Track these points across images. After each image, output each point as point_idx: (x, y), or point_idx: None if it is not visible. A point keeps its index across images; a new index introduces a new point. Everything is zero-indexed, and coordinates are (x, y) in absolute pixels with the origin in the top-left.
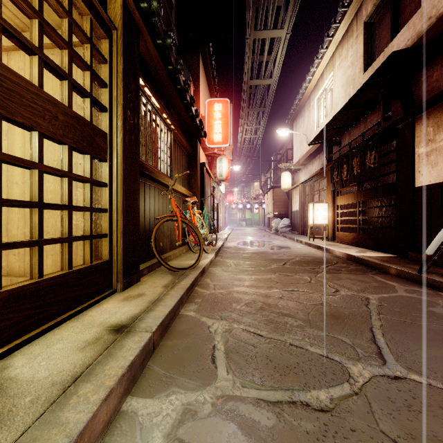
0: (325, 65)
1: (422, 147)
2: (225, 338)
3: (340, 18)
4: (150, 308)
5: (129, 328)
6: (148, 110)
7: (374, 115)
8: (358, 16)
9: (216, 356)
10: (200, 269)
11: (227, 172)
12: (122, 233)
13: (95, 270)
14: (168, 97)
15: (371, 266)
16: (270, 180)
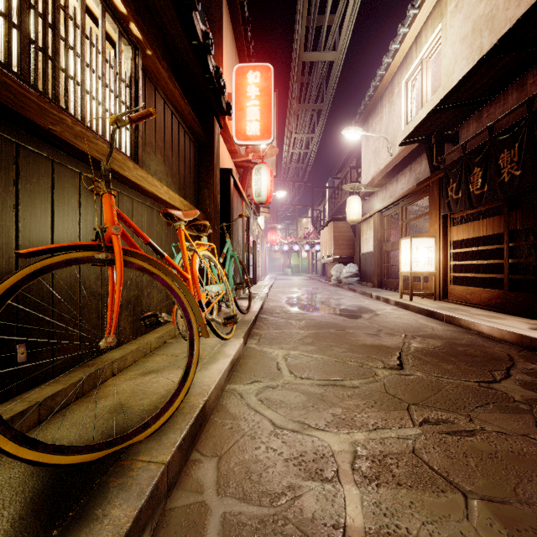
0: (424, 20)
1: None
2: None
3: None
4: None
5: None
6: None
7: None
8: None
9: None
10: (182, 430)
11: (268, 190)
12: None
13: None
14: None
15: None
16: (324, 214)
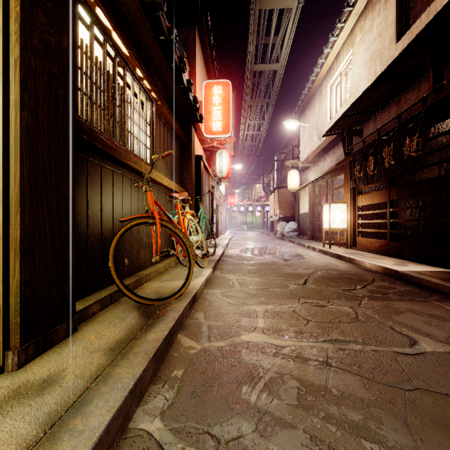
0: (342, 44)
1: None
2: None
3: None
4: None
5: None
6: (110, 58)
7: (411, 93)
8: None
9: None
10: (188, 298)
11: (228, 168)
12: (18, 250)
13: None
14: (146, 51)
15: (427, 287)
16: (273, 181)
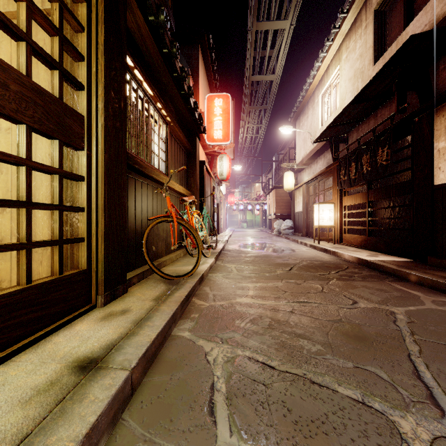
0: (331, 59)
1: (443, 140)
2: (228, 372)
3: (347, 7)
4: (133, 331)
5: (99, 363)
6: (140, 98)
7: (385, 109)
8: (368, 4)
9: (215, 401)
10: (198, 276)
11: (228, 171)
12: (103, 237)
13: (67, 283)
14: (163, 85)
15: (386, 272)
16: (272, 181)
